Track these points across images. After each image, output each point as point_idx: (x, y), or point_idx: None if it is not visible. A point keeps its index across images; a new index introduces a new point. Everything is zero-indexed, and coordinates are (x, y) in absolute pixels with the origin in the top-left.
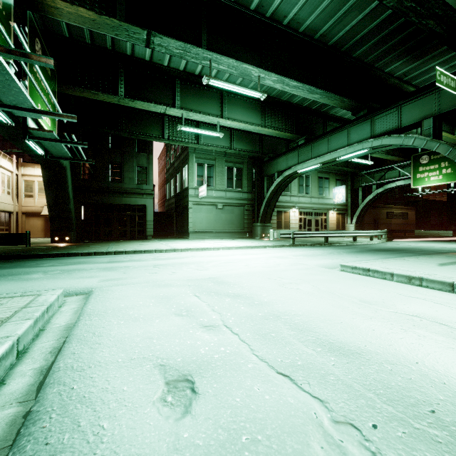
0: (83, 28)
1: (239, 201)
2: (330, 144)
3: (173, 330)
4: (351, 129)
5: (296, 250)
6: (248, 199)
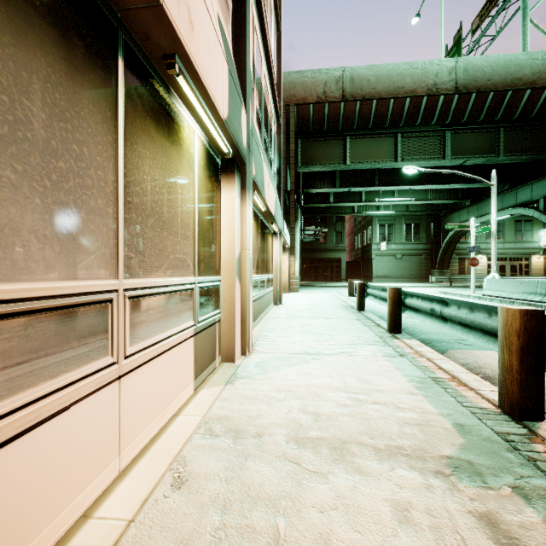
0: None
1: (417, 252)
2: (489, 207)
3: None
4: (502, 197)
5: (442, 289)
6: (426, 249)
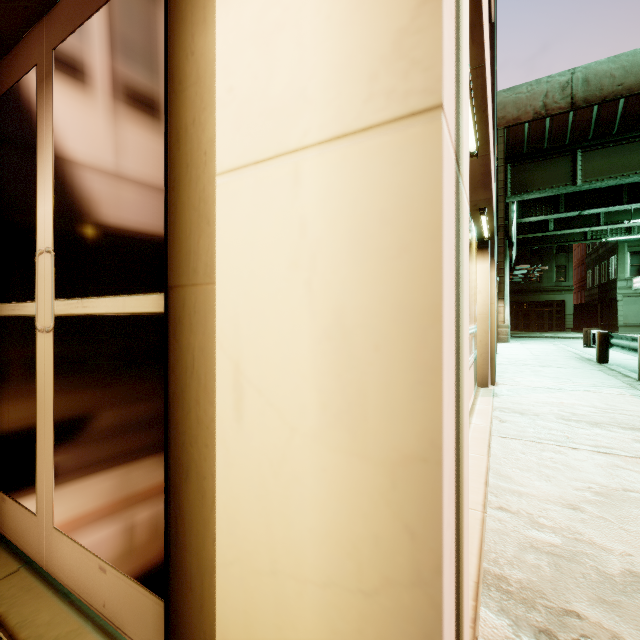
0: None
1: None
2: None
3: None
4: None
5: None
6: None
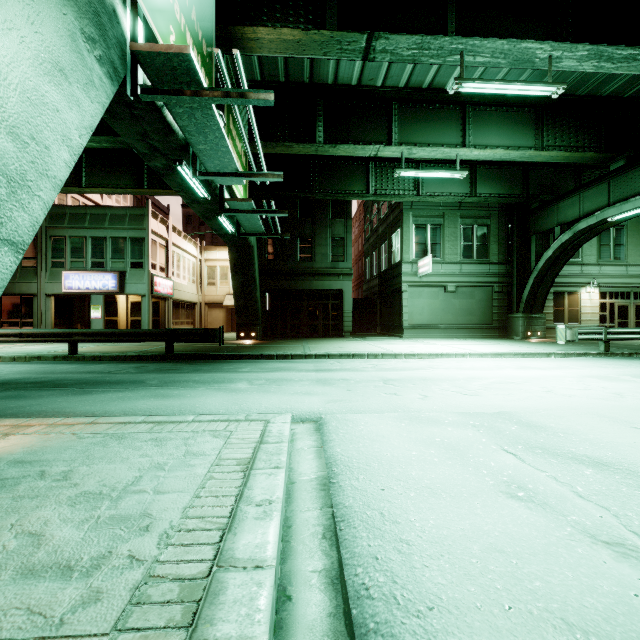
0: (278, 63)
1: (484, 279)
2: None
3: (535, 539)
4: None
5: (624, 364)
6: (499, 274)
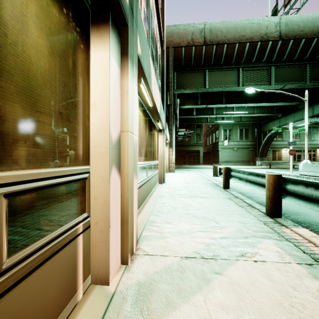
0: None
1: (246, 146)
2: (294, 117)
3: None
4: (303, 111)
5: (265, 169)
6: (252, 144)
